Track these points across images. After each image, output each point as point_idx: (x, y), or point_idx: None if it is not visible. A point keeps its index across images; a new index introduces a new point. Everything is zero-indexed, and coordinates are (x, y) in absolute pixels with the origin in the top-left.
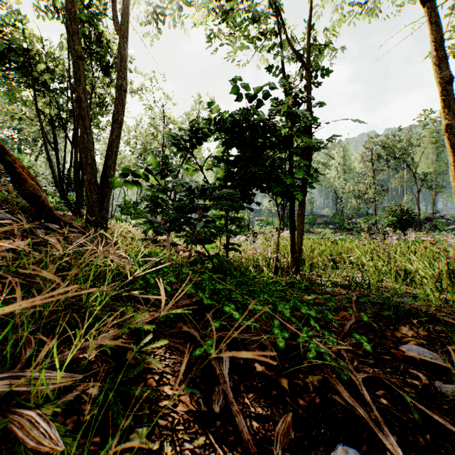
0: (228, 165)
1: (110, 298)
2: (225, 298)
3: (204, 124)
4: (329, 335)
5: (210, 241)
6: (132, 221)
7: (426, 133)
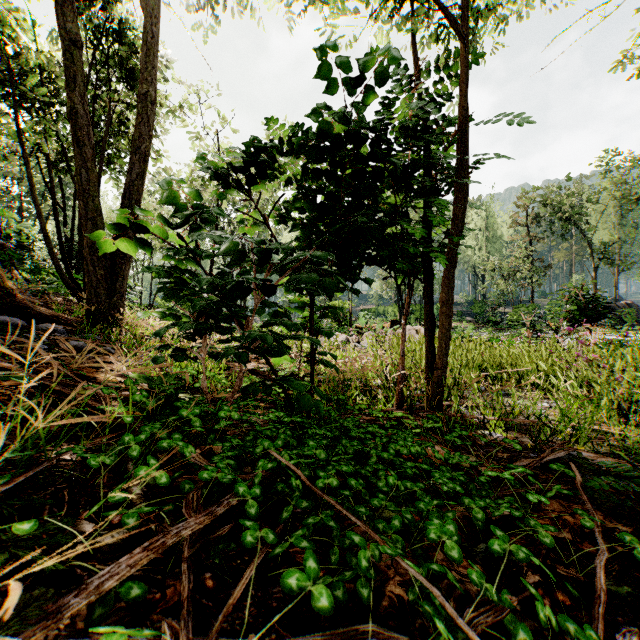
0: (315, 210)
1: (6, 511)
2: (299, 493)
3: (272, 140)
4: (580, 632)
5: (278, 351)
6: (138, 313)
7: (607, 184)
